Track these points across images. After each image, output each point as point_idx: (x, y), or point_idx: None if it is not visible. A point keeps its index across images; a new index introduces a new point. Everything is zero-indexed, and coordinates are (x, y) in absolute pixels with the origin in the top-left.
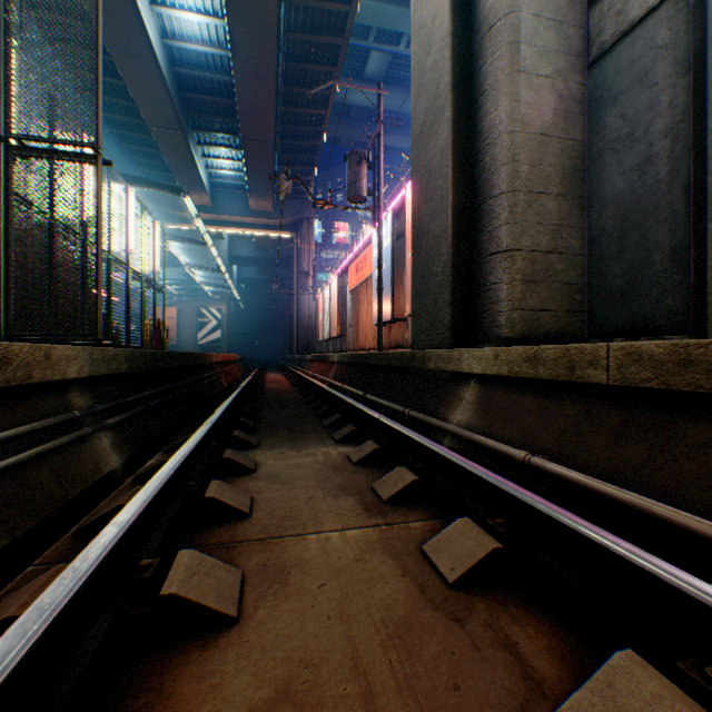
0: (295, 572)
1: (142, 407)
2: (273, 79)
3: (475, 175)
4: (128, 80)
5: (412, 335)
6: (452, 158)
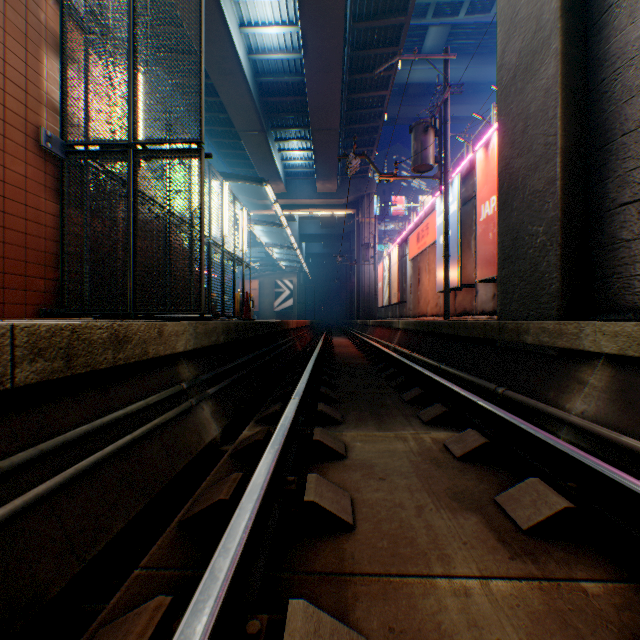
0: None
1: (236, 375)
2: (338, 70)
3: (594, 111)
4: (222, 96)
5: (498, 304)
6: (560, 96)
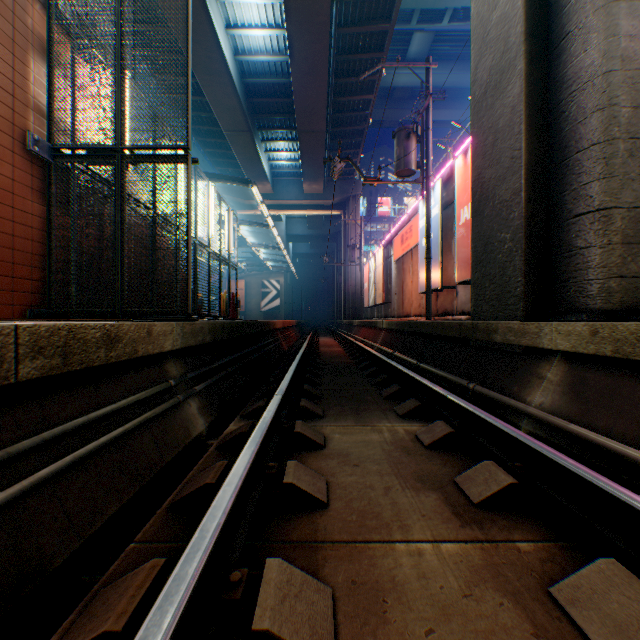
0: (391, 601)
1: (222, 374)
2: (324, 74)
3: (554, 128)
4: (209, 96)
5: (472, 305)
6: (525, 114)
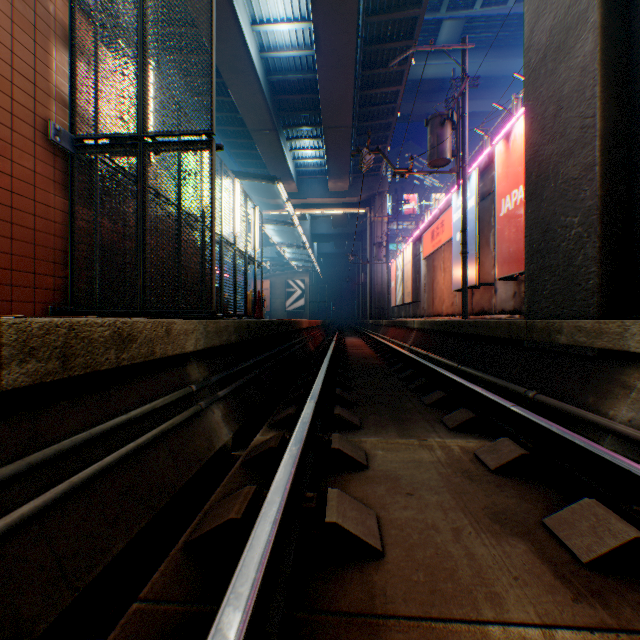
0: None
1: (248, 376)
2: (351, 66)
3: (638, 88)
4: (234, 95)
5: (525, 301)
6: (600, 73)
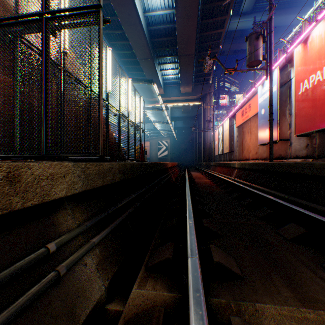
0: None
1: (129, 210)
2: (195, 16)
3: None
4: (130, 39)
5: None
6: None
